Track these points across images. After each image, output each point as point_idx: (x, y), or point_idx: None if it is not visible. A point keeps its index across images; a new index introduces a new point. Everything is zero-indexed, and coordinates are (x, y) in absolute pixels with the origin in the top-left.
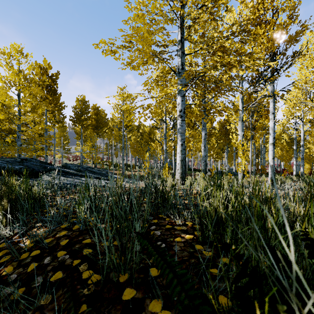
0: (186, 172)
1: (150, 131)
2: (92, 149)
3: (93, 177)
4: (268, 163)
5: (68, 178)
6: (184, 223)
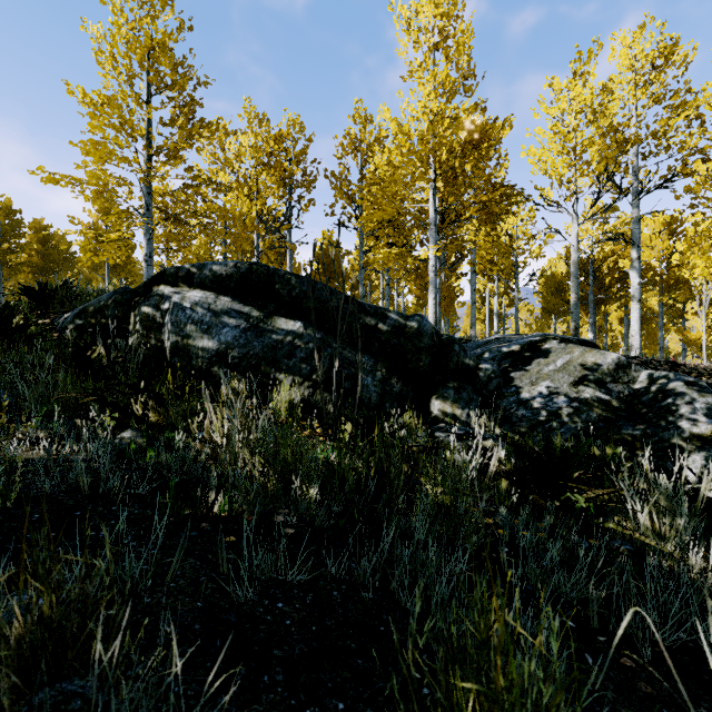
0: None
1: None
2: None
3: None
4: None
5: None
6: None
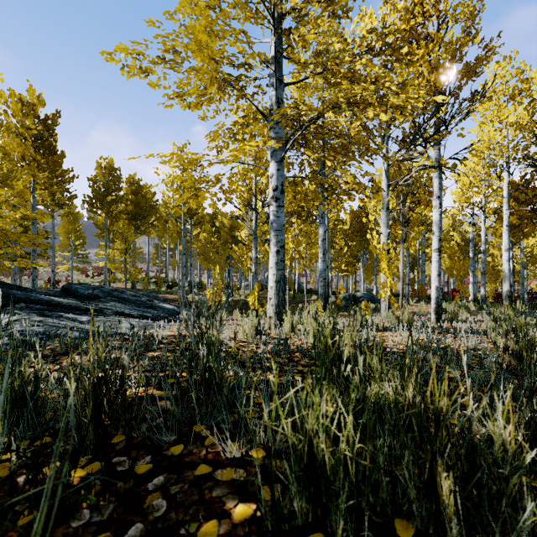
0: (294, 296)
1: (232, 224)
2: (126, 256)
3: (111, 313)
4: (430, 279)
5: (49, 318)
6: (246, 452)
